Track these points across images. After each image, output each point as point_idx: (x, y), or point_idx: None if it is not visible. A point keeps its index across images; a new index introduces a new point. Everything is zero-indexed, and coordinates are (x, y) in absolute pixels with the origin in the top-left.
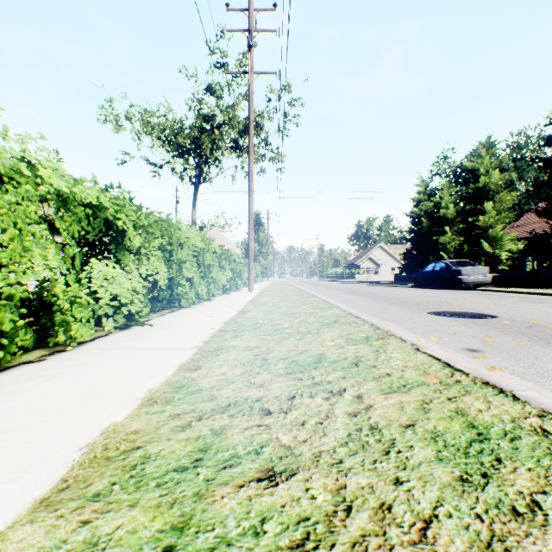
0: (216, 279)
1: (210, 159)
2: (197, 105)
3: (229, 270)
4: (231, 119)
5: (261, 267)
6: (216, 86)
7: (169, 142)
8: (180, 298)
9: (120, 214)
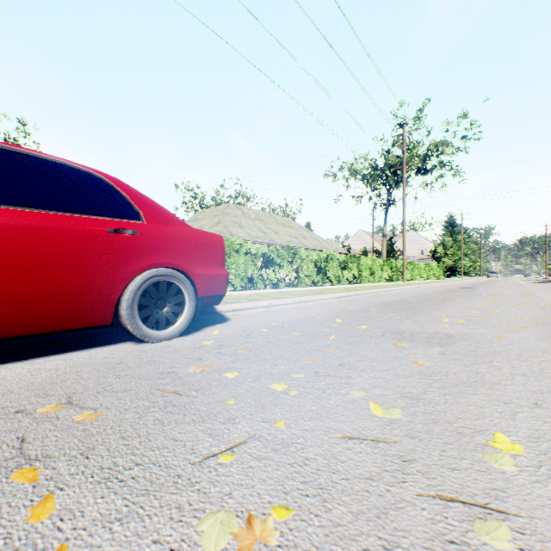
0: (380, 275)
1: (395, 190)
2: (384, 158)
3: (390, 271)
4: (409, 161)
5: (441, 267)
6: (399, 139)
7: (366, 181)
8: (362, 281)
9: (347, 261)
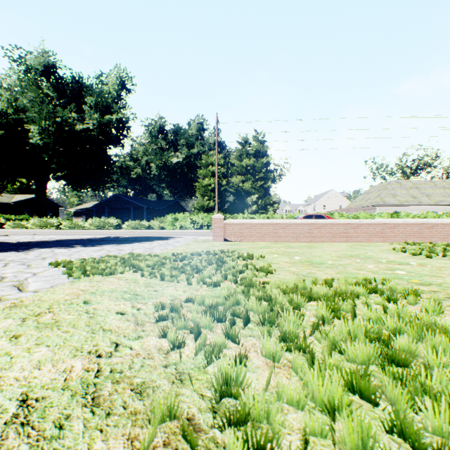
0: None
1: None
2: None
3: None
4: None
5: None
6: None
7: None
8: None
9: (447, 217)
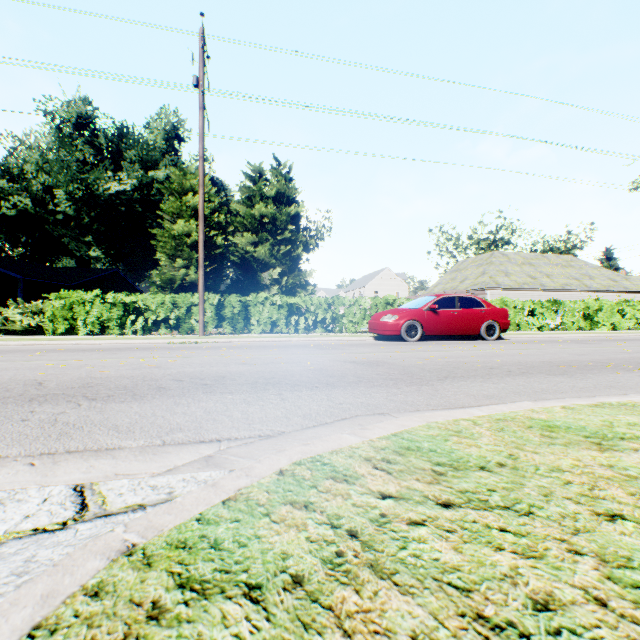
0: None
1: None
2: None
3: None
4: None
5: None
6: None
7: None
8: None
9: (628, 307)
